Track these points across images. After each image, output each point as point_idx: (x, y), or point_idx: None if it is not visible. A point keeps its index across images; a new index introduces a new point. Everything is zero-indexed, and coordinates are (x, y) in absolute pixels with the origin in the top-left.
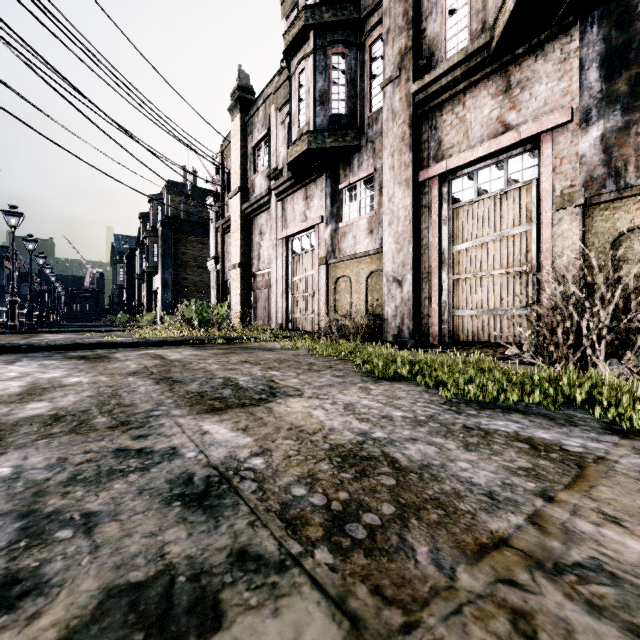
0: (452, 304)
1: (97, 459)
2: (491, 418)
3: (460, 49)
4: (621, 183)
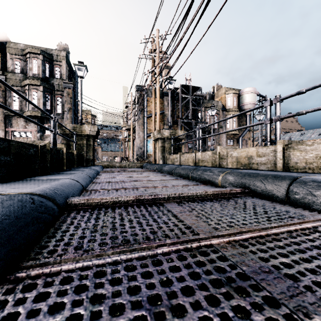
0: None
1: None
2: None
3: (17, 109)
4: None
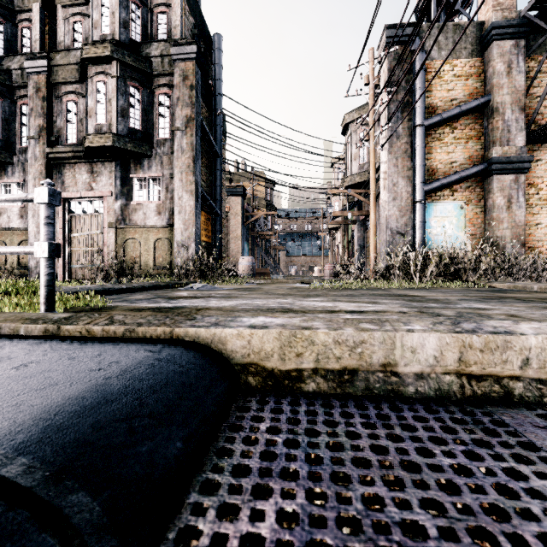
0: (71, 262)
1: None
2: None
3: (73, 143)
4: (125, 223)
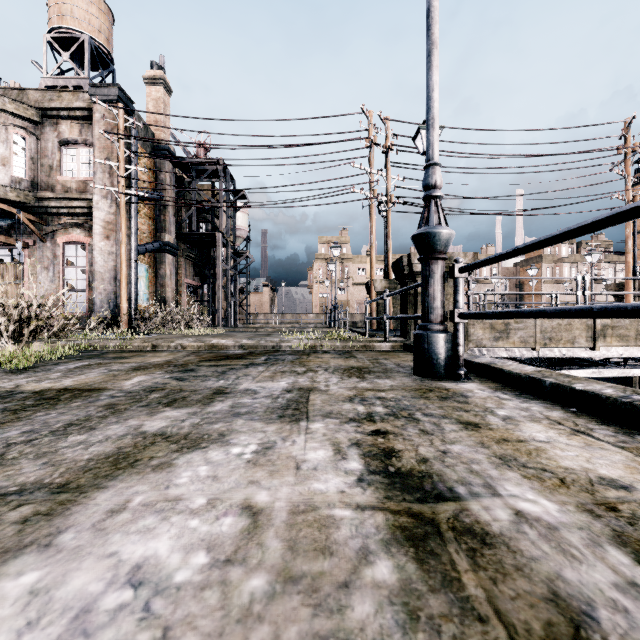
0: None
1: (194, 379)
2: (53, 368)
3: None
4: None
